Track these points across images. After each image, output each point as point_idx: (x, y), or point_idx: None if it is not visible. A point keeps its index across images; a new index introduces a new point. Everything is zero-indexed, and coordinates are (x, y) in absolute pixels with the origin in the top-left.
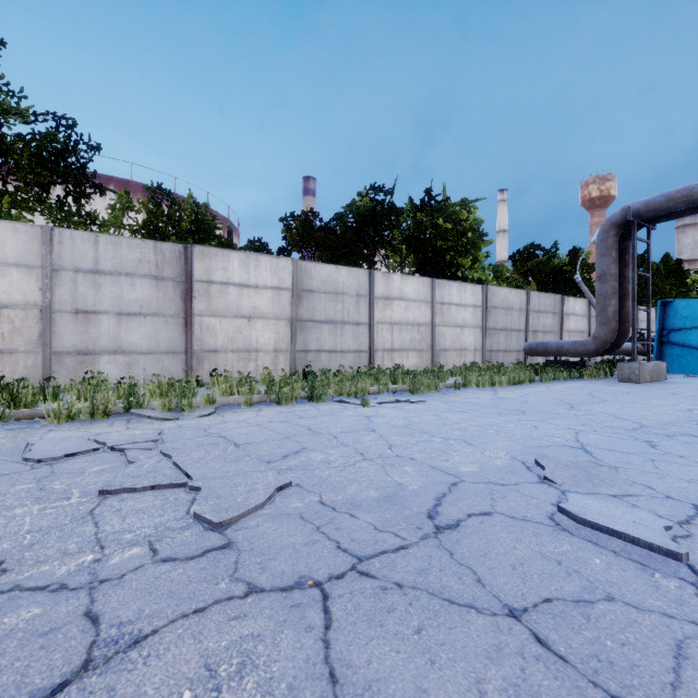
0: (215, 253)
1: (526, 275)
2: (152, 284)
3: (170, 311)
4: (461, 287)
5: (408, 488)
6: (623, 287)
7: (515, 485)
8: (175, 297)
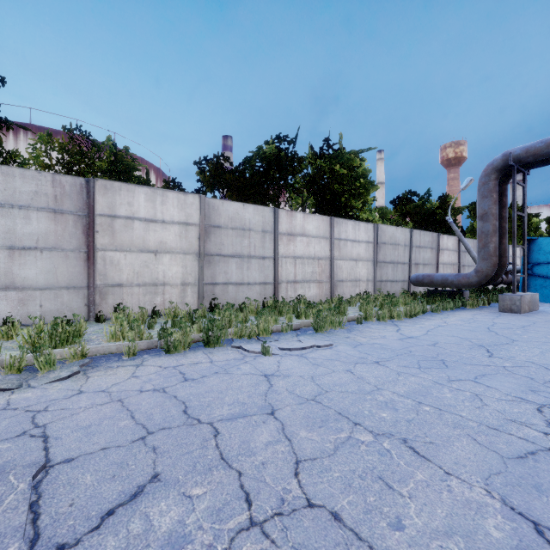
0: (119, 187)
1: (404, 216)
2: (49, 217)
3: (70, 245)
4: (356, 225)
5: None
6: (501, 226)
7: None
8: (75, 231)
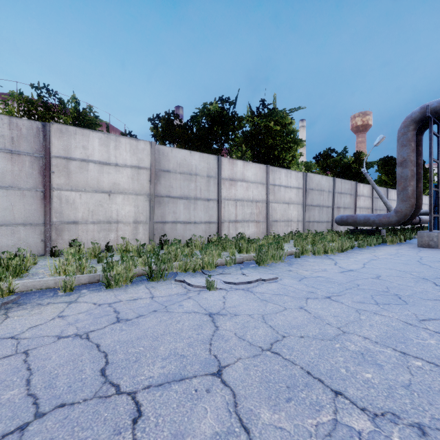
0: (74, 132)
1: (325, 170)
2: (6, 157)
3: (27, 184)
4: (288, 173)
5: None
6: (417, 171)
7: None
8: (32, 171)
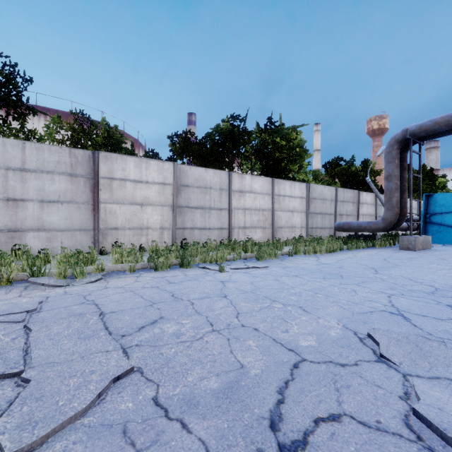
0: (116, 157)
1: (333, 177)
2: (67, 179)
3: (82, 199)
4: (292, 184)
5: (250, 372)
6: (402, 184)
7: (355, 367)
8: (85, 189)
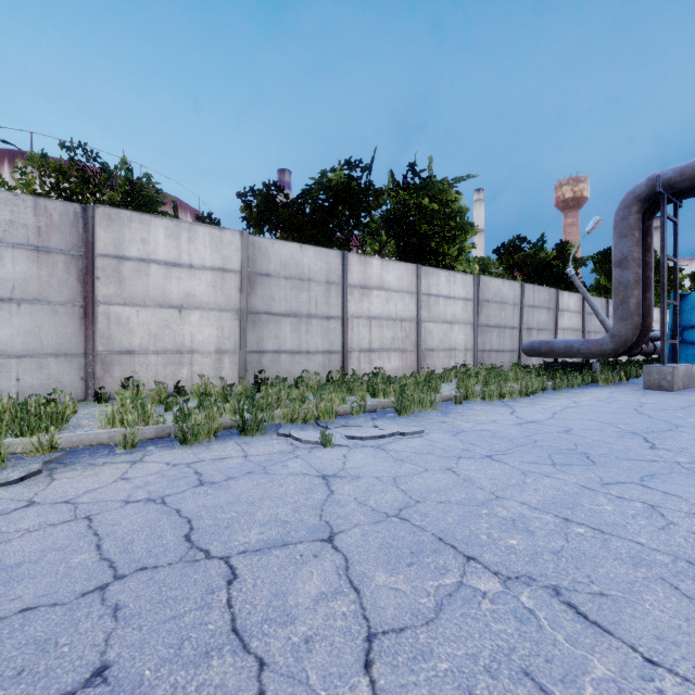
0: (128, 218)
1: (511, 269)
2: (30, 257)
3: (60, 296)
4: (451, 276)
5: None
6: (644, 275)
7: None
8: (67, 277)
